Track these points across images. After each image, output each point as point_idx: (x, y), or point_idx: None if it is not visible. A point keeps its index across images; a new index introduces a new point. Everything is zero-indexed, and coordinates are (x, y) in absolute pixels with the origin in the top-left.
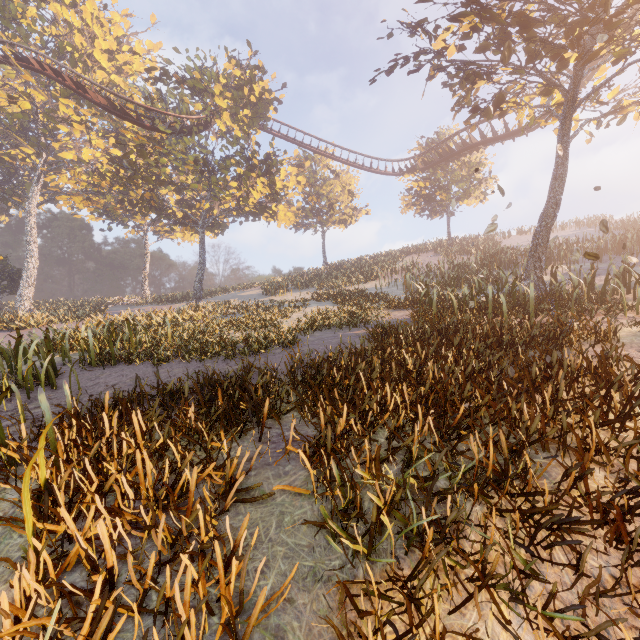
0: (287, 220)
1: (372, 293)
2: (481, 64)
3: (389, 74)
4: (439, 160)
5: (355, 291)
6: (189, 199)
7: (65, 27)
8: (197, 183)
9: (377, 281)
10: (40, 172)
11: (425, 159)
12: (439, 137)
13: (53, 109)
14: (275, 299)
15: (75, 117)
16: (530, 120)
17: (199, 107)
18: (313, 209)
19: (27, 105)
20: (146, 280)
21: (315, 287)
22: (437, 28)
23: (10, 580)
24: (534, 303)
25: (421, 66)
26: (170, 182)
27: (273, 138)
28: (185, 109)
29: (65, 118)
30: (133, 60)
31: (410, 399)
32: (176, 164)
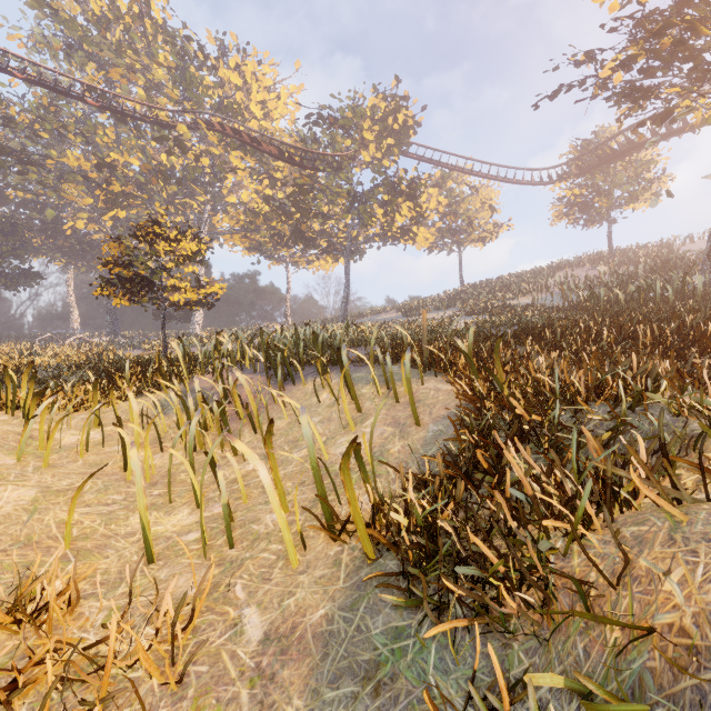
0: (426, 242)
1: (528, 304)
2: (648, 86)
3: (552, 99)
4: (598, 163)
5: (506, 306)
6: (329, 229)
7: (229, 87)
8: (348, 213)
9: (526, 297)
10: (208, 216)
11: (580, 163)
12: (597, 137)
13: (226, 161)
14: (420, 318)
15: (241, 166)
16: (708, 118)
17: (348, 143)
18: (450, 229)
19: (206, 161)
20: (288, 308)
21: (456, 307)
22: (604, 60)
23: (453, 361)
24: (705, 297)
25: (585, 88)
26: (323, 215)
27: (418, 163)
28: (339, 147)
29: (234, 168)
30: (278, 105)
31: (597, 329)
32: (331, 198)
